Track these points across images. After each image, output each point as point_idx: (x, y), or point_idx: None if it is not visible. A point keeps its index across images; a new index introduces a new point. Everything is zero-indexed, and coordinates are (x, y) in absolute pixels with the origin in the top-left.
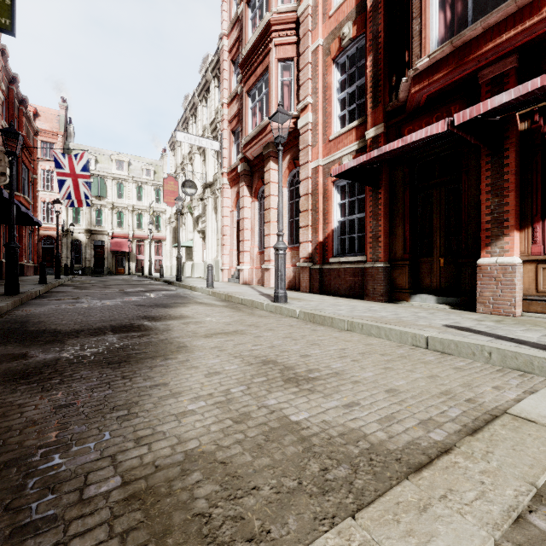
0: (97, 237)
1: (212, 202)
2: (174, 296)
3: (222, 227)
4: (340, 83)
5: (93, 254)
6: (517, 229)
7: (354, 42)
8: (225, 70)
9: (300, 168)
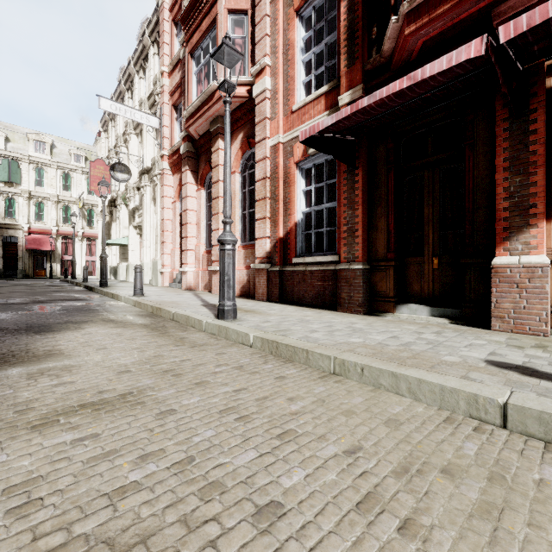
0: (8, 232)
1: (151, 191)
2: (77, 309)
3: (161, 221)
4: (305, 43)
5: (1, 253)
6: (545, 219)
7: None
8: (166, 32)
9: (256, 146)
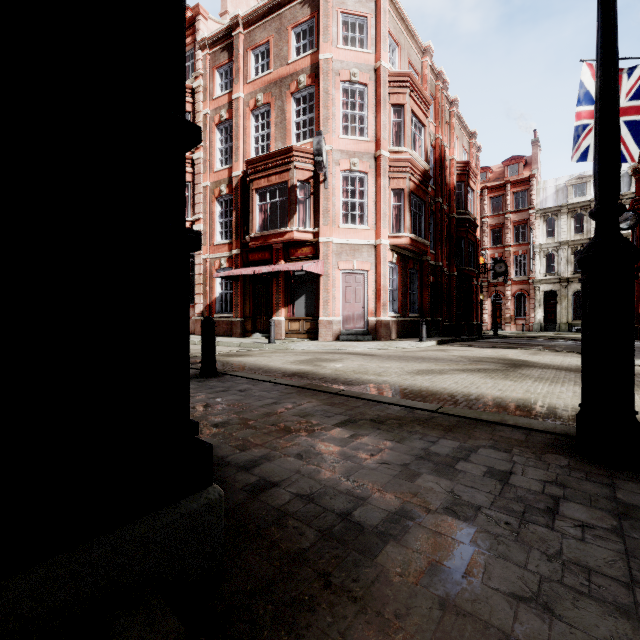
0: None
1: None
2: None
3: None
4: (221, 211)
5: None
6: (283, 307)
7: (228, 195)
8: None
9: (195, 256)
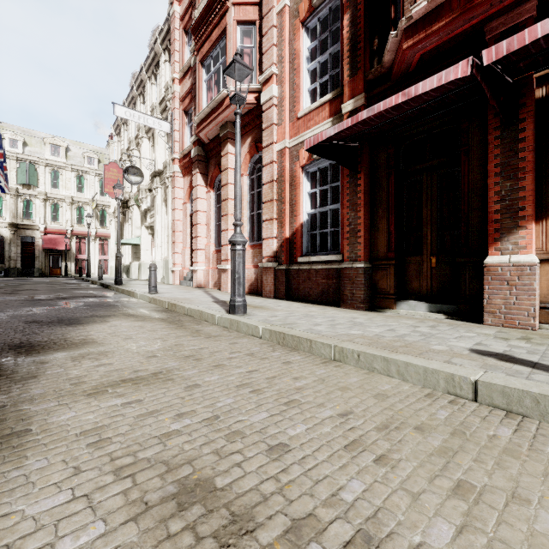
0: (25, 232)
1: (162, 193)
2: (99, 305)
3: (173, 221)
4: (310, 52)
5: (20, 252)
6: (534, 221)
7: (327, 0)
8: (177, 40)
9: (263, 151)
